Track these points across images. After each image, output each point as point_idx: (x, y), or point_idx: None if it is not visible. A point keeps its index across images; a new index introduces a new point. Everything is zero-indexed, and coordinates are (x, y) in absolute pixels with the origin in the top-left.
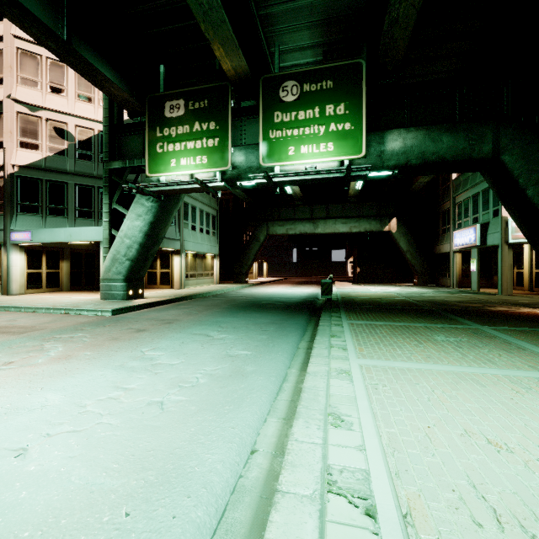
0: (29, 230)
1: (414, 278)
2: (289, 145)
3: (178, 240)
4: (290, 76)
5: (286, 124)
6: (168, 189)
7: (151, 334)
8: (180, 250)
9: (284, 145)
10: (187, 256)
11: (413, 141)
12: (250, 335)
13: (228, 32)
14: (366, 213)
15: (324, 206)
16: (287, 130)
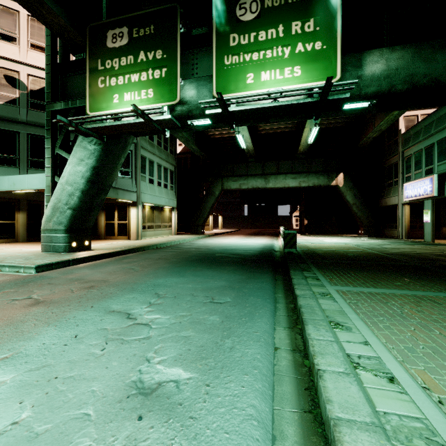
0: None
1: (360, 229)
2: (247, 72)
3: (134, 192)
4: None
5: (244, 47)
6: (107, 126)
7: (42, 313)
8: (137, 202)
9: (241, 72)
10: (144, 208)
11: (398, 62)
12: (195, 315)
13: None
14: (314, 169)
15: (275, 163)
16: (245, 55)
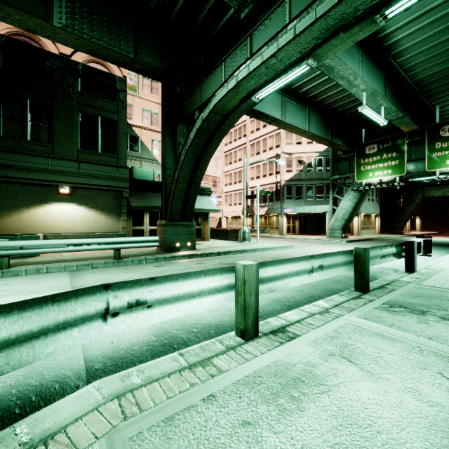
0: (292, 208)
1: None
2: (446, 159)
3: None
4: (447, 122)
5: (444, 148)
6: (369, 188)
7: None
8: (358, 213)
9: (442, 159)
10: (360, 216)
11: None
12: None
13: (410, 123)
14: None
15: None
16: (445, 152)
